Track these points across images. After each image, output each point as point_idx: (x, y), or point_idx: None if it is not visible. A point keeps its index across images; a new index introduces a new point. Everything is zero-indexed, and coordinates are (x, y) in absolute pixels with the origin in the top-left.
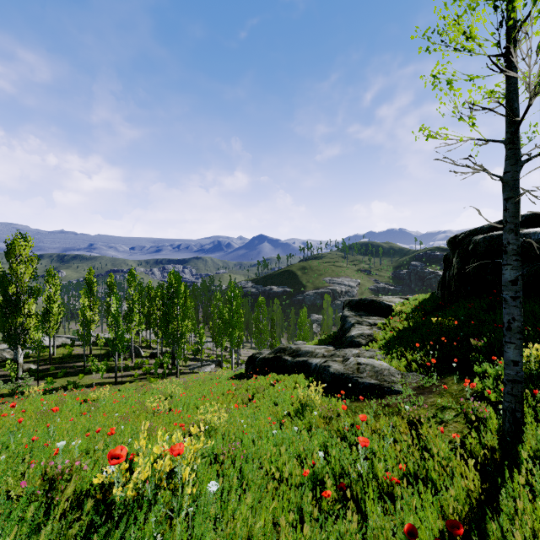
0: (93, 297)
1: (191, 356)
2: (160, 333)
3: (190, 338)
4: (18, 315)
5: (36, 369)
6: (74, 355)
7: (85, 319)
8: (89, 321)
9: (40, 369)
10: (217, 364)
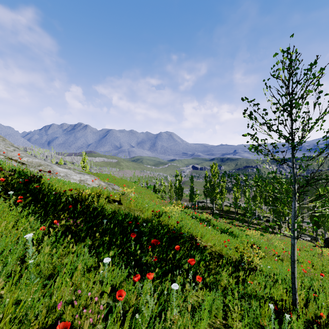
0: (238, 187)
1: None
2: (271, 210)
3: None
4: (214, 192)
5: (218, 213)
6: (230, 211)
7: (235, 197)
8: (237, 198)
9: (219, 214)
10: (313, 238)
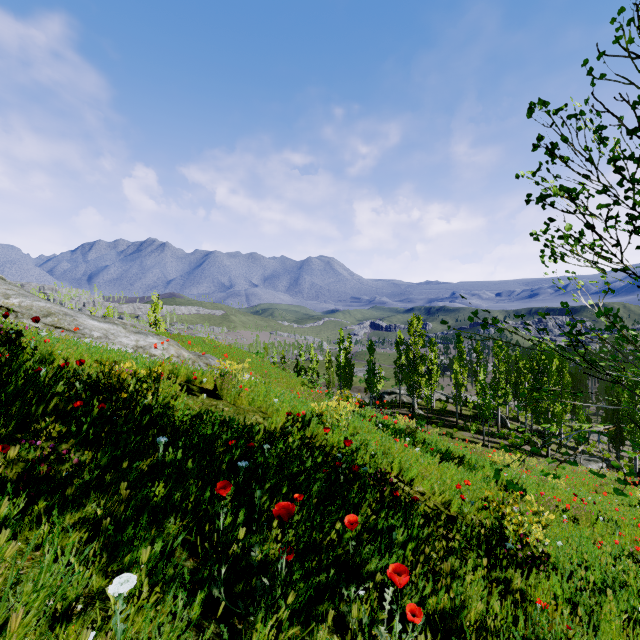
0: (462, 362)
1: (571, 444)
2: (529, 408)
3: (571, 422)
4: (415, 373)
5: (423, 415)
6: (447, 411)
7: (457, 382)
8: (460, 384)
9: (426, 416)
10: (610, 464)
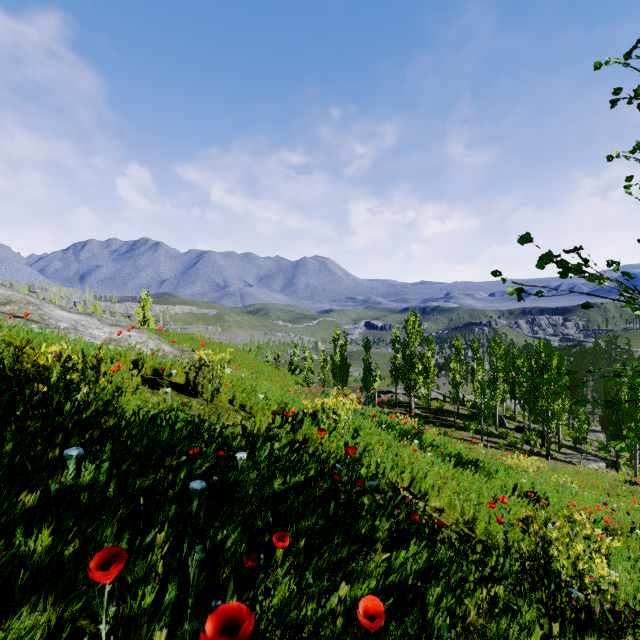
0: (459, 361)
1: (569, 443)
2: (527, 407)
3: (568, 421)
4: (412, 372)
5: (420, 414)
6: (444, 410)
7: (455, 381)
8: (458, 383)
9: (423, 415)
10: (609, 464)
